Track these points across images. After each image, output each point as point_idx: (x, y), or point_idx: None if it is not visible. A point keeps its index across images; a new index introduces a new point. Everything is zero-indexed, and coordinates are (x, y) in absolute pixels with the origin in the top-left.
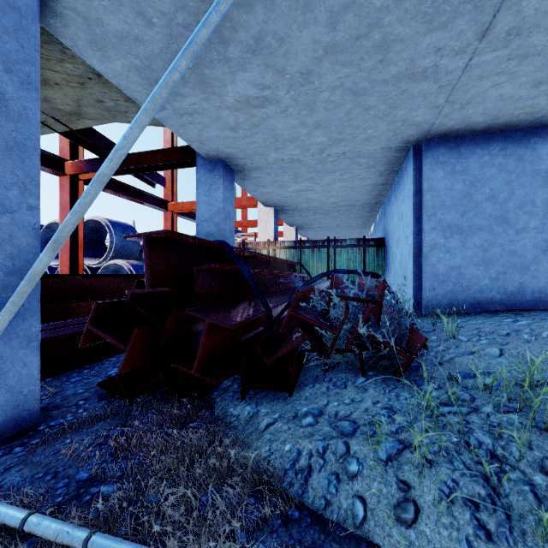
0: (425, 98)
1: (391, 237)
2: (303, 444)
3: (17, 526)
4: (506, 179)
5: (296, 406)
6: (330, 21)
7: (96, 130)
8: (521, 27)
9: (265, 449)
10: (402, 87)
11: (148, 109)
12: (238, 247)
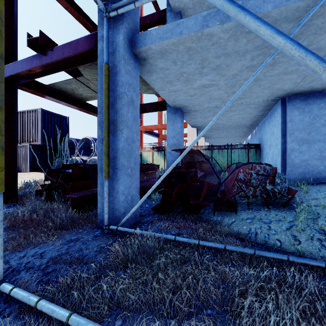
0: (290, 80)
1: (265, 144)
2: (251, 226)
3: (173, 239)
4: None
5: (240, 217)
6: (251, 59)
7: None
8: None
9: (235, 228)
10: (279, 77)
11: (217, 117)
12: None
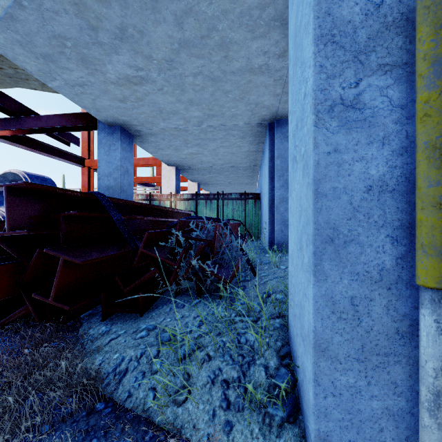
0: (267, 88)
1: (262, 192)
2: (128, 352)
3: None
4: None
5: (141, 323)
6: (176, 22)
7: (4, 93)
8: None
9: (99, 359)
10: (247, 78)
11: None
12: (145, 198)
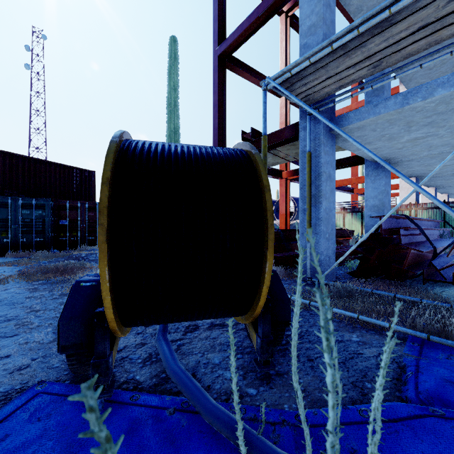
0: None
1: None
2: None
3: (370, 291)
4: None
5: None
6: None
7: None
8: None
9: (444, 295)
10: None
11: (414, 191)
12: None
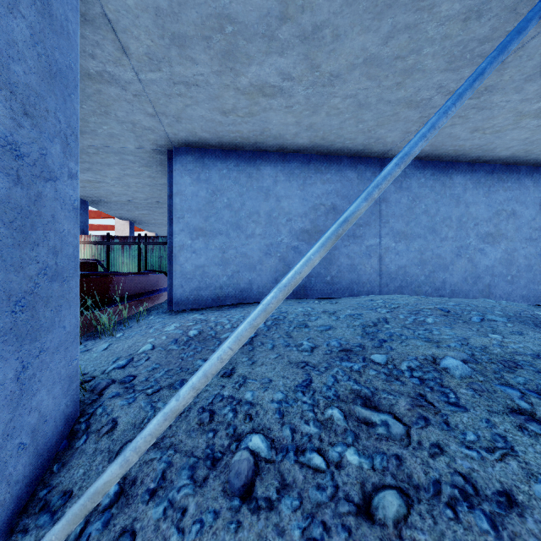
0: (132, 104)
1: None
2: None
3: None
4: (239, 191)
5: None
6: None
7: None
8: (156, 55)
9: None
10: (93, 87)
11: None
12: None
